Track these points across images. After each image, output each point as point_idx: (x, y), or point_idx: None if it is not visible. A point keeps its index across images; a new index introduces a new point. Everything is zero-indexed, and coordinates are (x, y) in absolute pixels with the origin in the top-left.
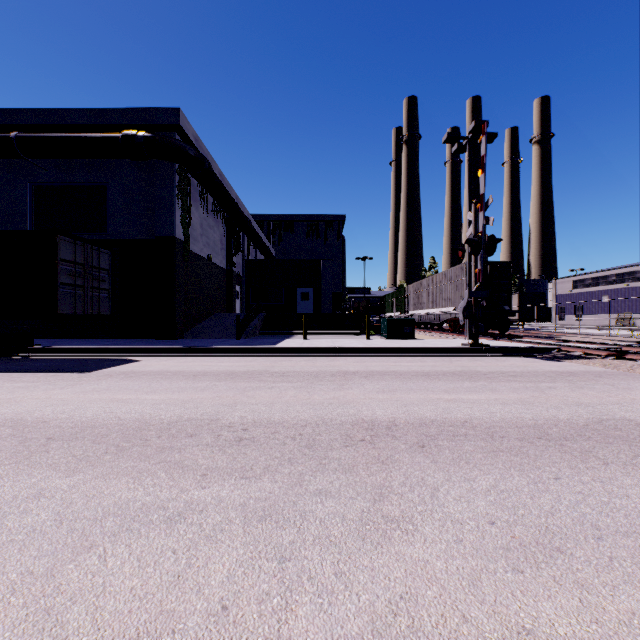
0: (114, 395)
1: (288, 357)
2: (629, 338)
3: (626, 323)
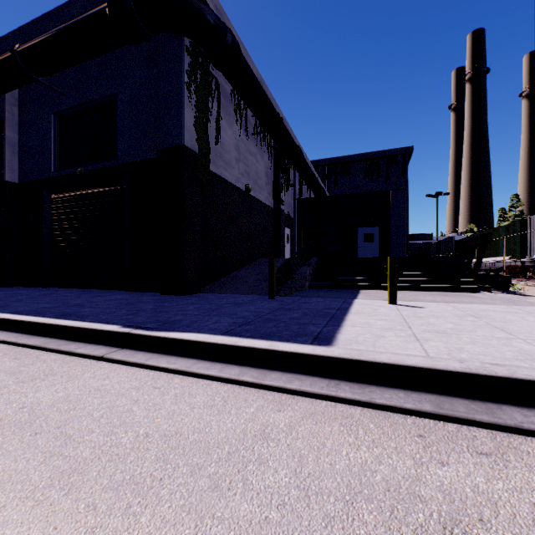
0: None
1: (399, 423)
2: None
3: None
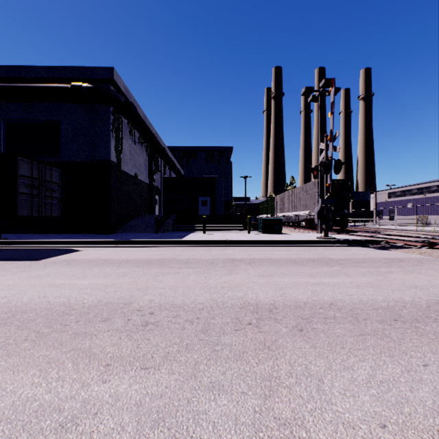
0: (52, 280)
1: (191, 247)
2: (431, 232)
3: (424, 222)
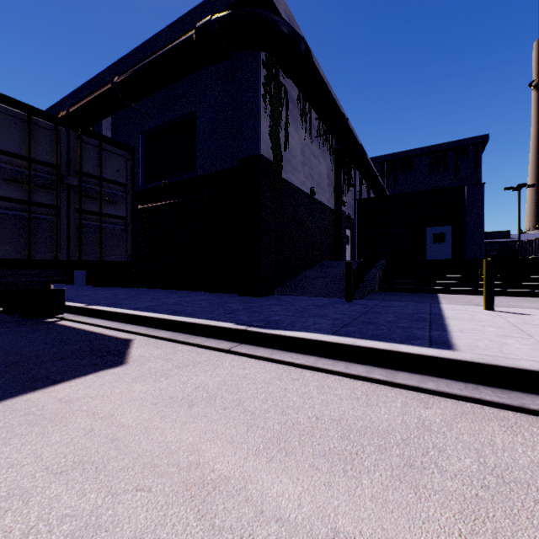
0: None
1: None
2: None
3: None
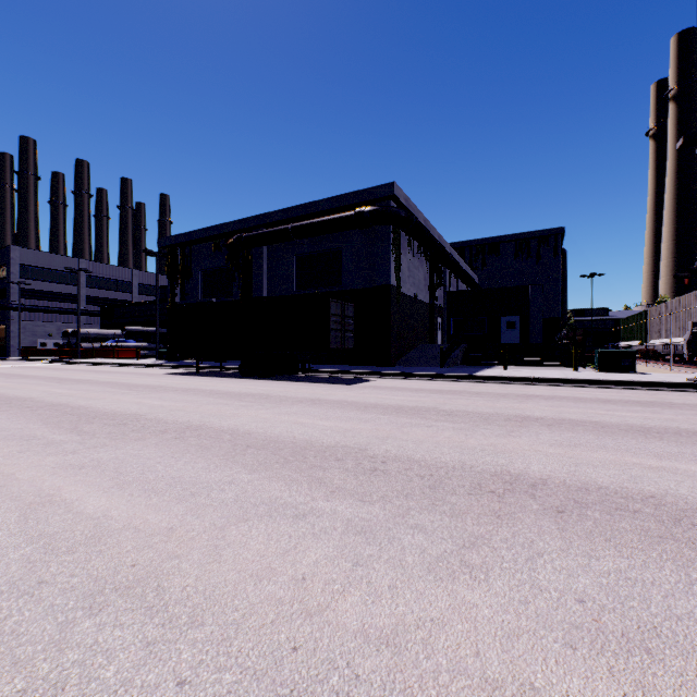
0: (376, 396)
1: (485, 383)
2: None
3: None
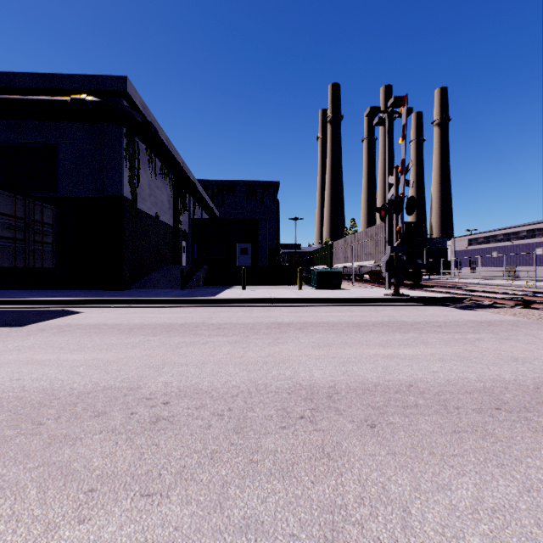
0: (34, 355)
1: (227, 307)
2: (523, 288)
3: (511, 274)
